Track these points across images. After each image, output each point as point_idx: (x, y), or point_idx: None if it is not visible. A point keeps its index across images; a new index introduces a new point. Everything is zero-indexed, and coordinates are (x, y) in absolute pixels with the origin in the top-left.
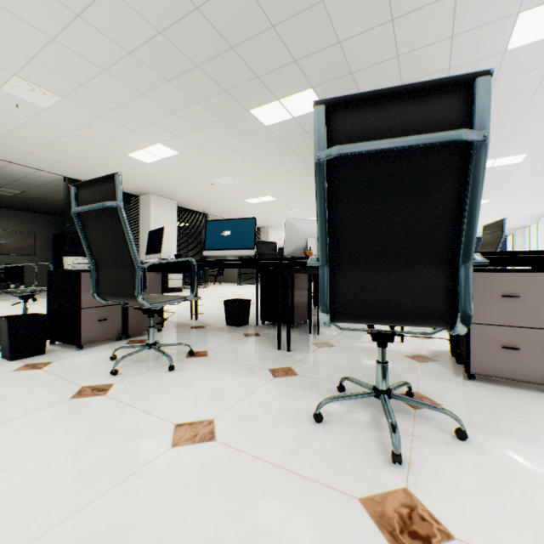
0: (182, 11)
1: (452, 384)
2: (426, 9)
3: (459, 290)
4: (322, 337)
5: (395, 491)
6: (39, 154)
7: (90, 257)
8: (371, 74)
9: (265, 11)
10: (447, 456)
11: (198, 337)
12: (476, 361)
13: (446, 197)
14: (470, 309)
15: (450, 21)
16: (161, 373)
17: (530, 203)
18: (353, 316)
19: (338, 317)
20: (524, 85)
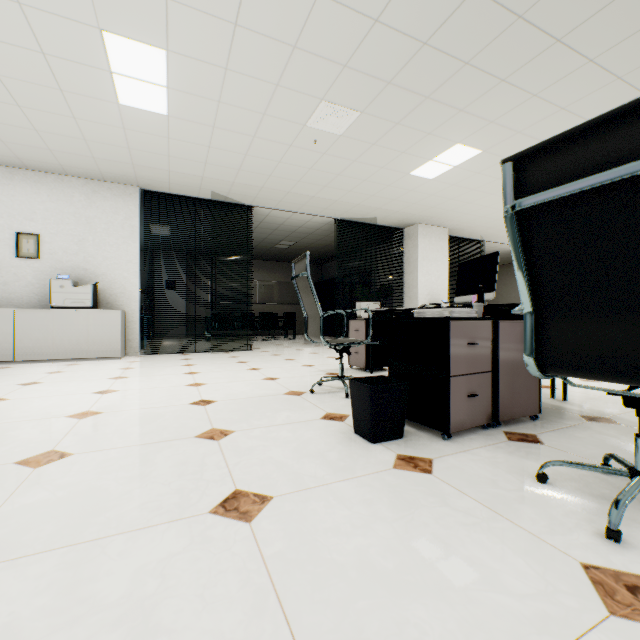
0: None
1: None
2: None
3: None
4: None
5: None
6: (319, 197)
7: (527, 293)
8: None
9: None
10: None
11: None
12: None
13: None
14: None
15: None
16: None
17: None
18: None
19: None
20: None
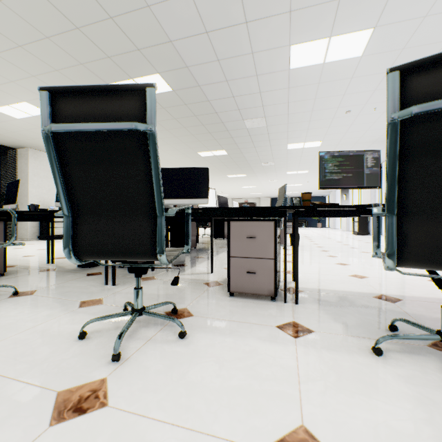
0: None
1: (216, 300)
2: (229, 30)
3: (157, 233)
4: (154, 272)
5: (94, 381)
6: None
7: None
8: (202, 70)
9: (101, 3)
10: (161, 350)
11: (39, 279)
12: (233, 283)
13: (142, 168)
14: (163, 247)
15: (248, 42)
16: None
17: None
18: (92, 255)
19: (83, 256)
20: (307, 94)
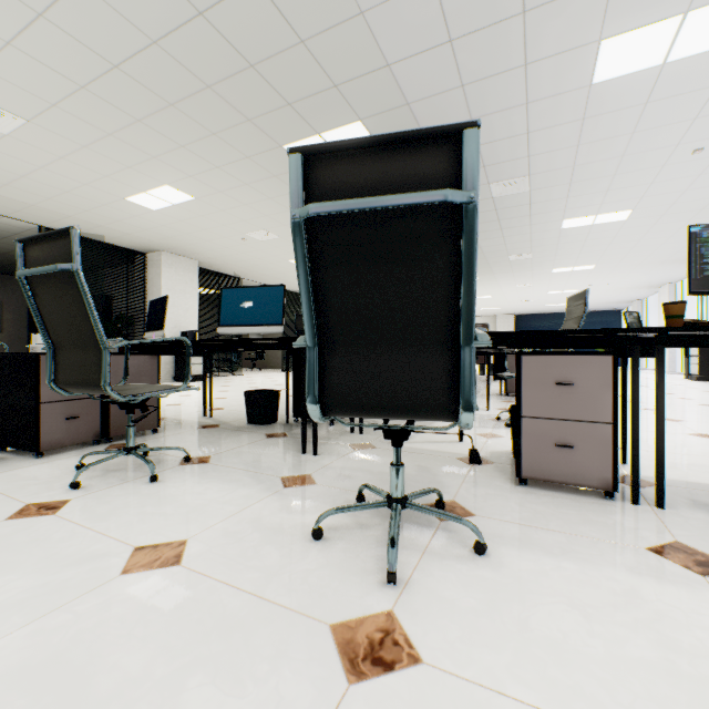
0: (181, 16)
1: (499, 491)
2: (490, 30)
3: (460, 376)
4: (365, 436)
5: (377, 615)
6: (1, 194)
7: (44, 336)
8: (432, 106)
9: (290, 22)
10: (455, 573)
11: (204, 440)
12: (528, 463)
13: (441, 267)
14: (472, 399)
15: (521, 46)
16: (139, 485)
17: (644, 270)
18: (347, 408)
19: (331, 410)
20: (618, 126)
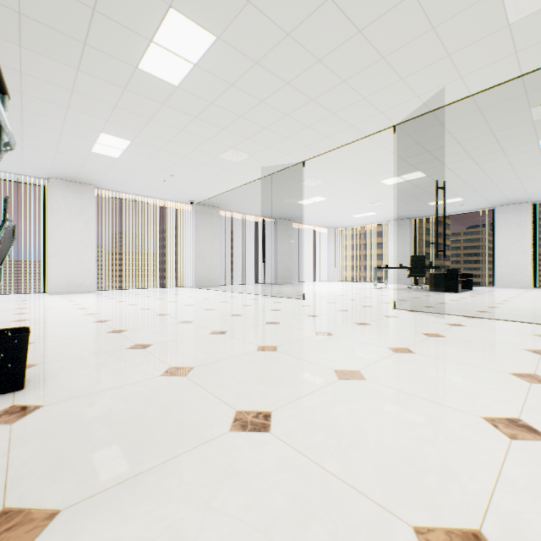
0: None
1: None
2: None
3: None
4: None
5: (13, 321)
6: None
7: None
8: None
9: None
10: None
11: None
12: None
13: None
14: None
15: None
16: None
17: None
18: None
19: None
20: None
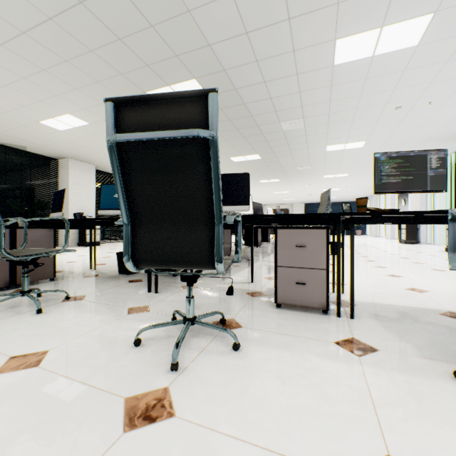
0: (67, 3)
1: (263, 312)
2: (270, 28)
3: (215, 242)
4: None
5: (157, 390)
6: None
7: None
8: (240, 72)
9: (143, 13)
10: (216, 362)
11: (85, 285)
12: (281, 294)
13: (201, 176)
14: (221, 256)
15: (290, 39)
16: (28, 316)
17: None
18: (150, 263)
19: (140, 264)
20: (351, 91)
